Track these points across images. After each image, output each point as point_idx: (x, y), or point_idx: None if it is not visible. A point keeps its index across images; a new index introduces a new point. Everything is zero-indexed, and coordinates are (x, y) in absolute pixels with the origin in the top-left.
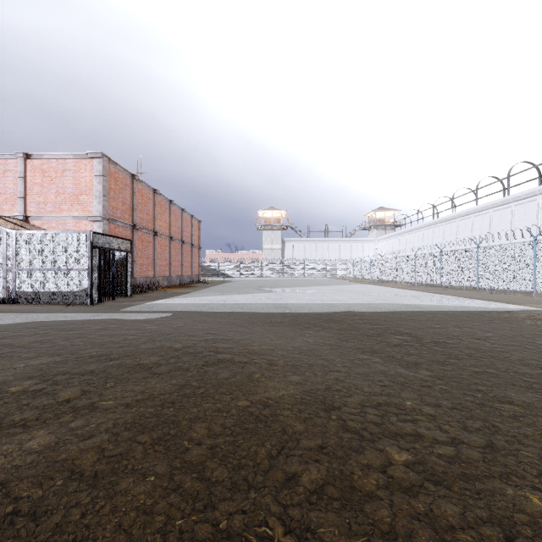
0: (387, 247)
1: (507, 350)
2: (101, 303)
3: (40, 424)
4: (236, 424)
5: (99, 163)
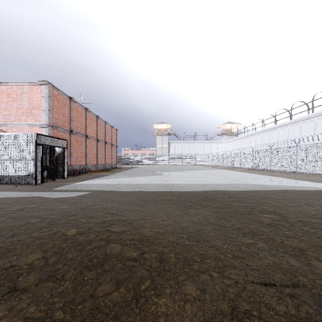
0: (233, 146)
1: None
2: (43, 183)
3: None
4: None
5: (45, 88)
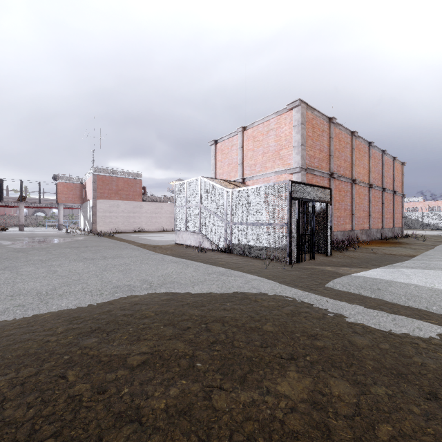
0: None
1: None
2: (299, 264)
3: None
4: None
5: (297, 111)
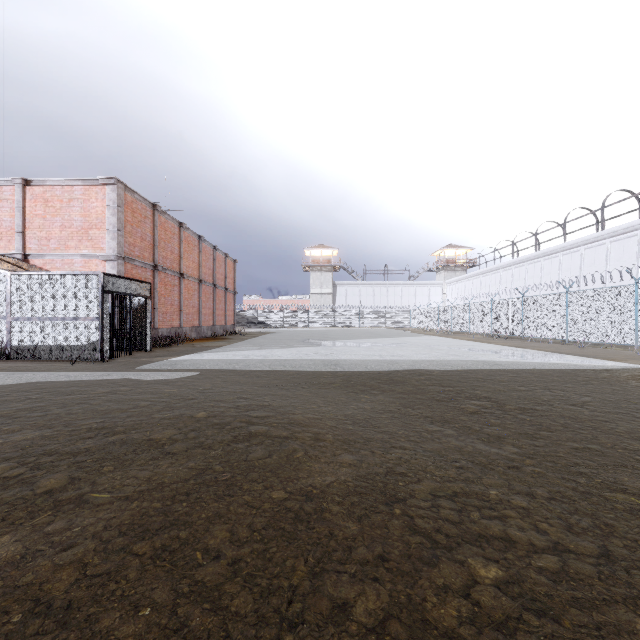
0: (458, 292)
1: (611, 419)
2: (114, 359)
3: (6, 527)
4: (269, 525)
5: (113, 190)
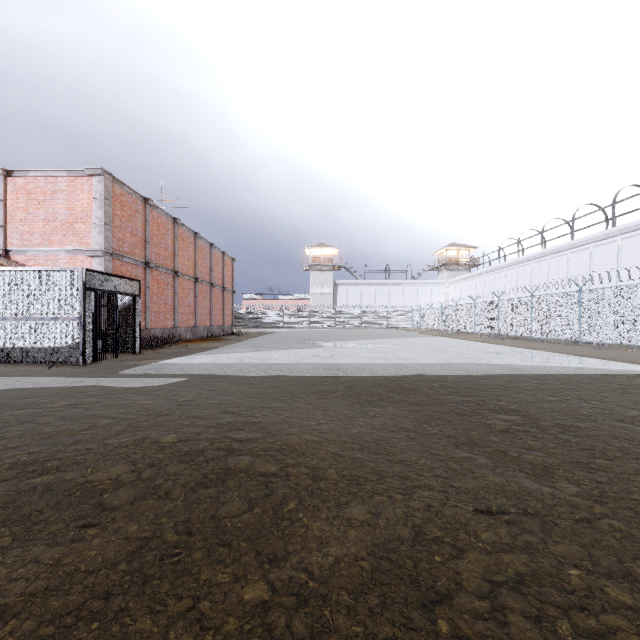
0: (461, 291)
1: None
2: (97, 363)
3: None
4: None
5: (99, 181)
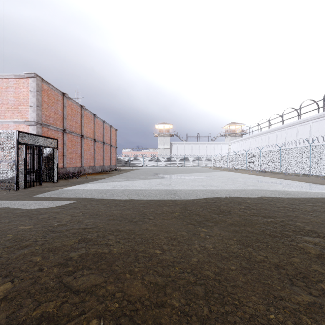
0: (237, 147)
1: None
2: (26, 189)
3: None
4: None
5: (33, 81)
